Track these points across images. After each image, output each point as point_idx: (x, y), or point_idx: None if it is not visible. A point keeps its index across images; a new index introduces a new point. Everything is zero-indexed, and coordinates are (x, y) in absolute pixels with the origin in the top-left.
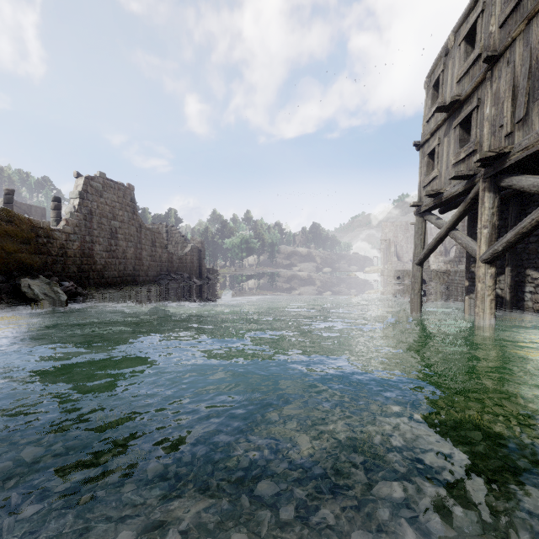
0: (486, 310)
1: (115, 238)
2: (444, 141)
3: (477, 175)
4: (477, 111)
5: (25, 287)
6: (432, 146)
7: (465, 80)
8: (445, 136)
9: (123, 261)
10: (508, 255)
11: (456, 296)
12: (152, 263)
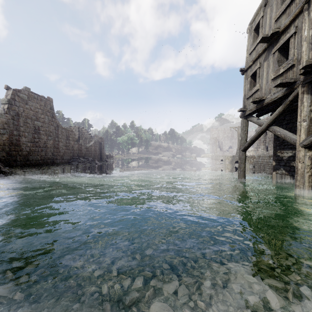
0: (305, 183)
1: (38, 133)
2: (264, 65)
3: (296, 82)
4: (295, 36)
5: None
6: (254, 69)
7: (282, 18)
8: (264, 60)
9: (44, 149)
10: None
11: (261, 171)
12: (66, 150)
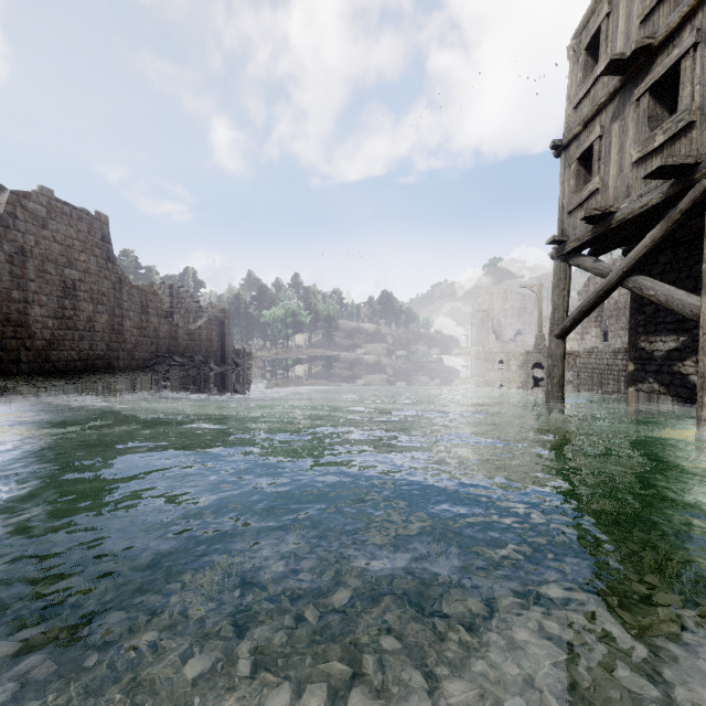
0: None
1: (73, 297)
2: (612, 129)
3: (699, 166)
4: (694, 54)
5: None
6: (587, 141)
7: (659, 12)
8: (614, 119)
9: (88, 335)
10: None
11: (595, 386)
12: (141, 339)
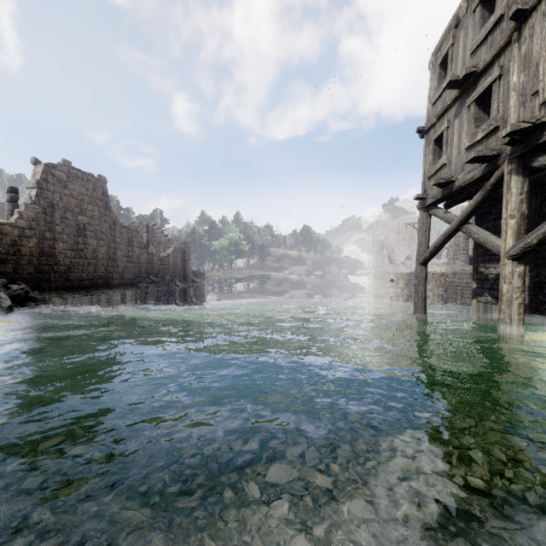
0: (513, 316)
1: (83, 236)
2: (454, 124)
3: (500, 156)
4: (500, 82)
5: None
6: (439, 130)
7: (481, 49)
8: (455, 117)
9: (93, 262)
10: None
11: (456, 299)
12: (128, 264)
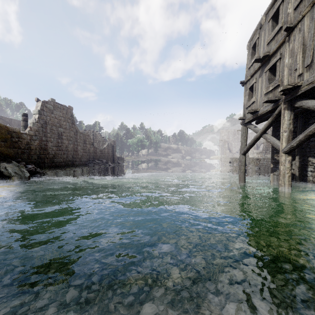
0: (286, 182)
1: (61, 138)
2: (259, 80)
3: (280, 100)
4: (280, 61)
5: (3, 168)
6: (251, 83)
7: (272, 43)
8: (259, 77)
9: (66, 152)
10: (297, 149)
11: (265, 173)
12: (83, 153)
